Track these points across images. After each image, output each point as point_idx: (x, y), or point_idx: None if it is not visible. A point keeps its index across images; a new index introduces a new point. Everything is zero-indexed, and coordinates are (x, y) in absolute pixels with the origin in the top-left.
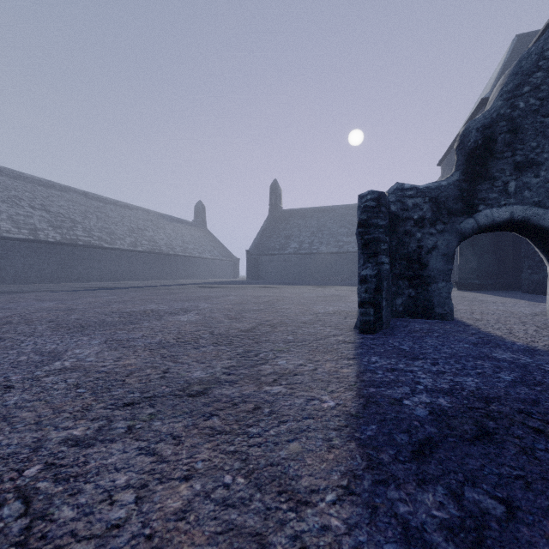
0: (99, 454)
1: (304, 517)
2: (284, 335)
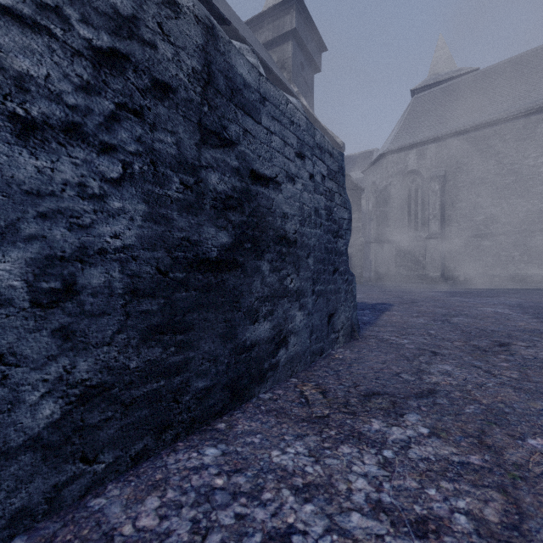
0: (448, 311)
1: (399, 307)
2: (441, 334)
